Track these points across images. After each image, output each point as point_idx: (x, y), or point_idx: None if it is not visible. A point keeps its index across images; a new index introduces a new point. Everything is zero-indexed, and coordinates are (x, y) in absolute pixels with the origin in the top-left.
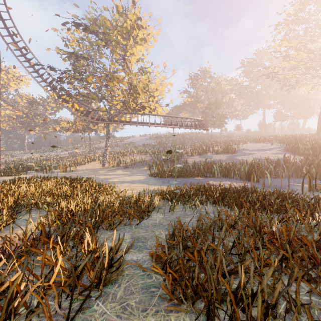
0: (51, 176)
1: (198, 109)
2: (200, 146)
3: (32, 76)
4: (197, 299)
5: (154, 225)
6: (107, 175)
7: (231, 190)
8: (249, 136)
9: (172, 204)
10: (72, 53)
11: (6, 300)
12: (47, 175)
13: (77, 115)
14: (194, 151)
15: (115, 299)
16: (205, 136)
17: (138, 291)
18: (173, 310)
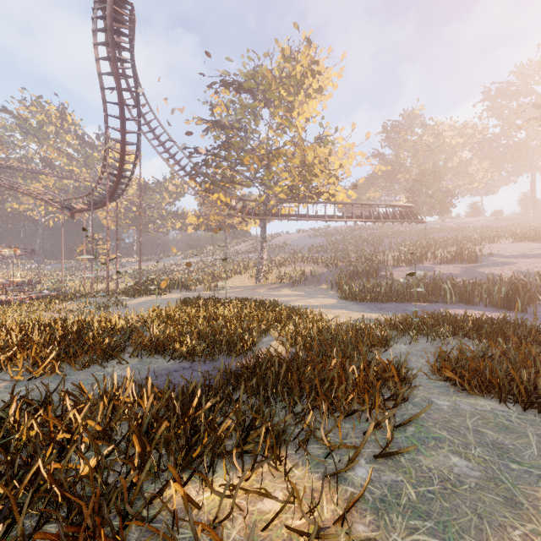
0: (205, 296)
1: (399, 182)
2: (407, 248)
3: (163, 158)
4: (488, 390)
5: (404, 354)
6: (277, 296)
7: (487, 321)
8: (501, 228)
9: (408, 335)
10: (219, 124)
11: (370, 374)
12: (195, 294)
13: (221, 208)
14: (400, 258)
15: (420, 390)
16: (412, 230)
17: (434, 388)
18: (469, 397)
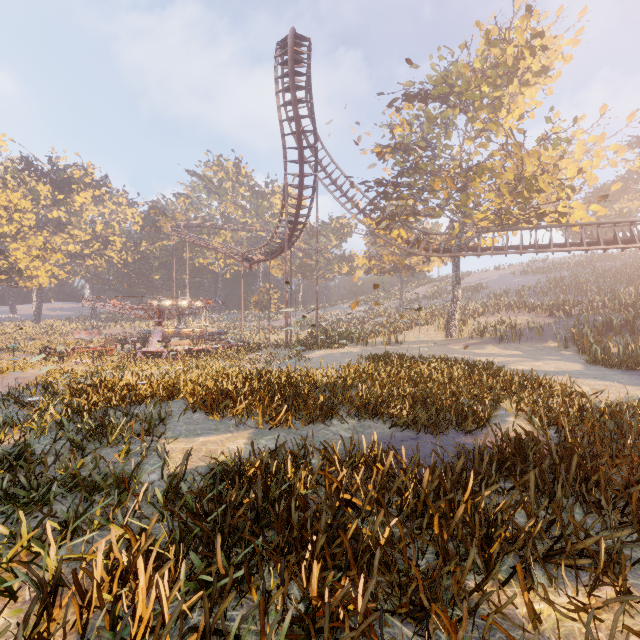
0: None
1: None
2: None
3: (335, 198)
4: None
5: None
6: (482, 355)
7: None
8: None
9: None
10: (399, 147)
11: None
12: (375, 349)
13: (401, 247)
14: None
15: None
16: None
17: None
18: None
